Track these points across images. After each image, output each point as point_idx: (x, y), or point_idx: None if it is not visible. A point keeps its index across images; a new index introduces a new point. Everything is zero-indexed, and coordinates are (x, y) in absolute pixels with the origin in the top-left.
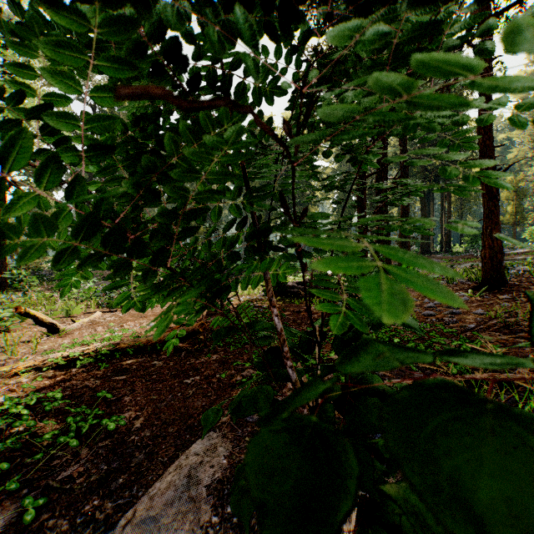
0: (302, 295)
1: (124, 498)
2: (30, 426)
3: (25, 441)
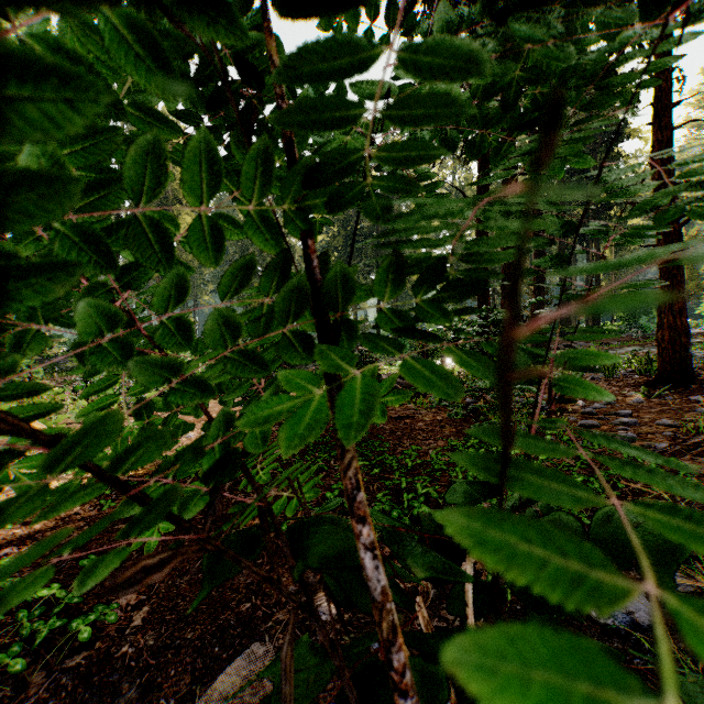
0: None
1: None
2: None
3: None
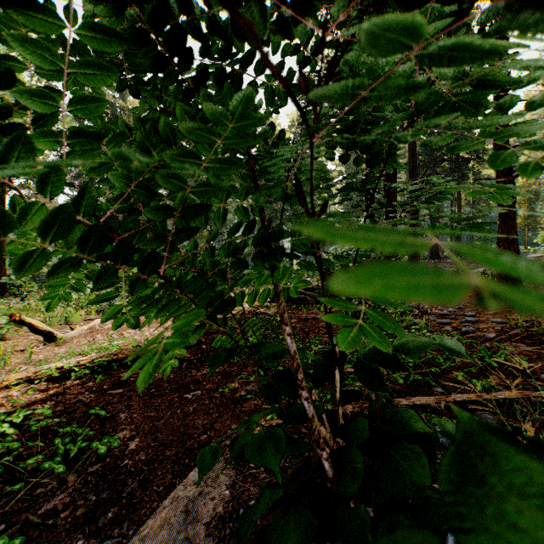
0: (309, 302)
1: (112, 537)
2: (14, 449)
3: (9, 465)
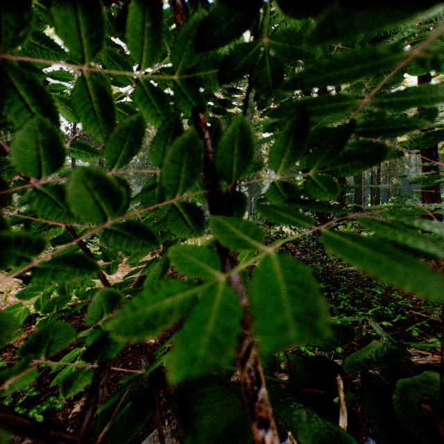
0: None
1: None
2: None
3: None
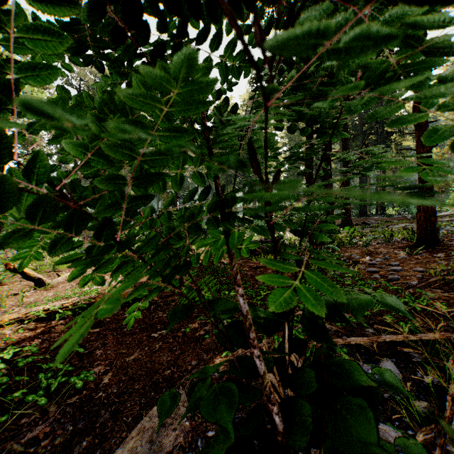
0: (258, 252)
1: None
2: (3, 383)
3: None
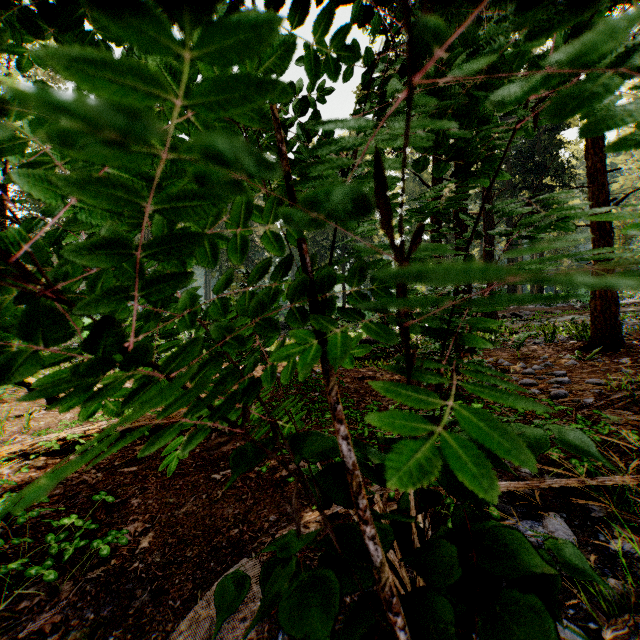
0: (364, 356)
1: None
2: None
3: None
